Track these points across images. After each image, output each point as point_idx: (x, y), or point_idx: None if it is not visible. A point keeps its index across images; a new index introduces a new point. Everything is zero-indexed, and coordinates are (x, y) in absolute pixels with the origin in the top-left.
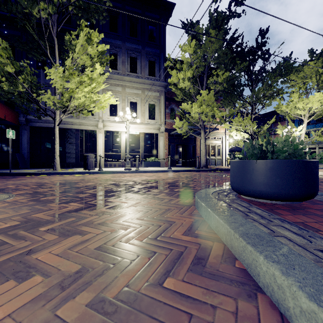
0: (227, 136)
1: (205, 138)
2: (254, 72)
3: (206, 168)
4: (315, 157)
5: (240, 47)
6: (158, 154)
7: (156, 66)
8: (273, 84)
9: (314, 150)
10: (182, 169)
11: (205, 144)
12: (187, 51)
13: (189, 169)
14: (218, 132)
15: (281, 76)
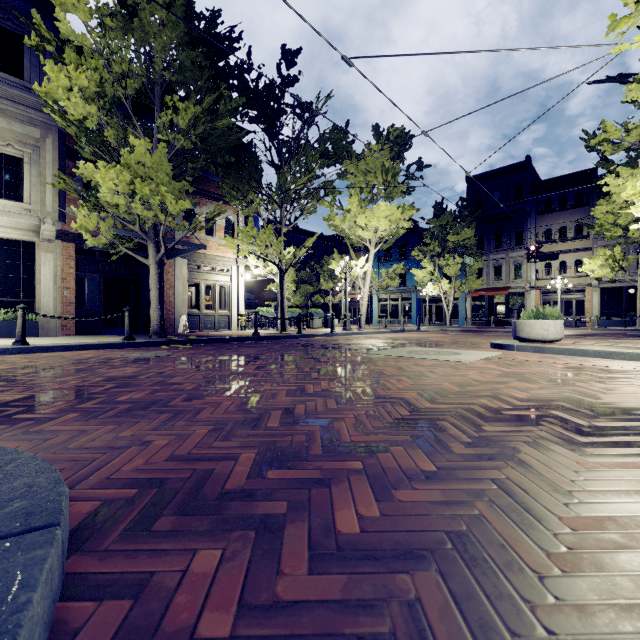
0: (241, 267)
1: (159, 262)
2: (286, 142)
3: (156, 339)
4: (398, 313)
5: (248, 73)
6: (36, 301)
7: (29, 53)
8: (311, 167)
9: (397, 303)
10: (80, 342)
11: (159, 277)
12: (73, 9)
13: (92, 343)
14: (221, 256)
15: (328, 159)
